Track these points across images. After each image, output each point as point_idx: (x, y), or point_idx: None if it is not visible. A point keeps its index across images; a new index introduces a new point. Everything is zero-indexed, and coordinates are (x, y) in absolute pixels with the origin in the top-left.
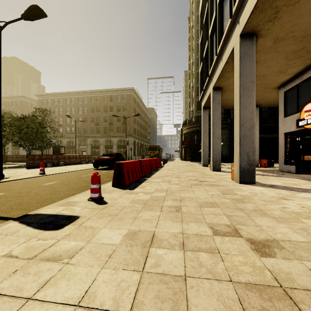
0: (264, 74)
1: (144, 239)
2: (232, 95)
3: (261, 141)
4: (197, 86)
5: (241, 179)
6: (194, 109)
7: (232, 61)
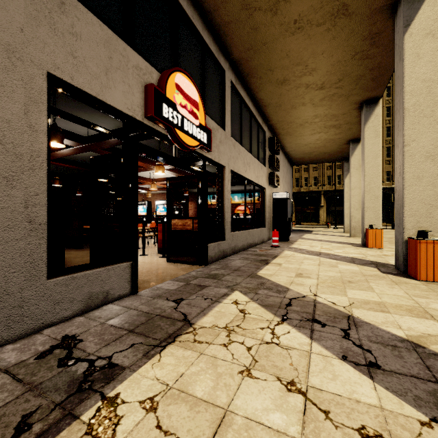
0: None
1: None
2: None
3: None
4: None
5: None
6: None
7: None
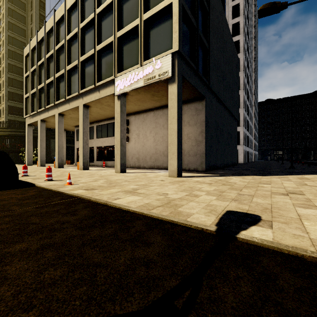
0: (68, 122)
1: (44, 172)
2: (51, 124)
3: (68, 148)
4: (8, 90)
5: (59, 166)
6: (5, 112)
7: (54, 116)
